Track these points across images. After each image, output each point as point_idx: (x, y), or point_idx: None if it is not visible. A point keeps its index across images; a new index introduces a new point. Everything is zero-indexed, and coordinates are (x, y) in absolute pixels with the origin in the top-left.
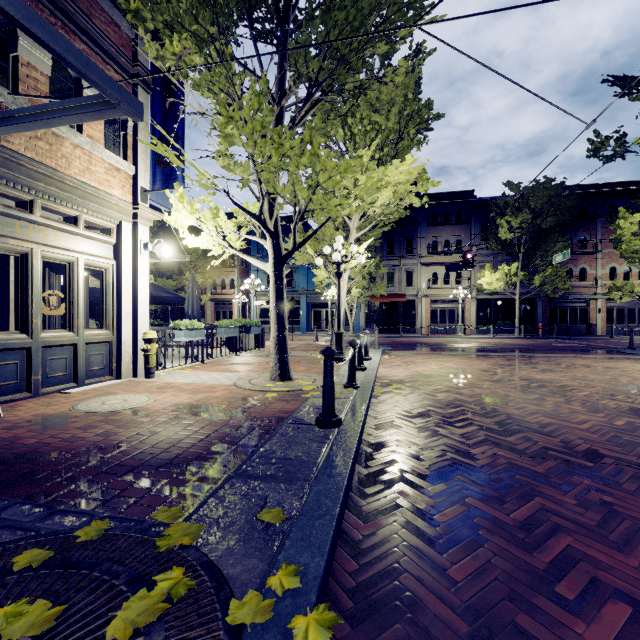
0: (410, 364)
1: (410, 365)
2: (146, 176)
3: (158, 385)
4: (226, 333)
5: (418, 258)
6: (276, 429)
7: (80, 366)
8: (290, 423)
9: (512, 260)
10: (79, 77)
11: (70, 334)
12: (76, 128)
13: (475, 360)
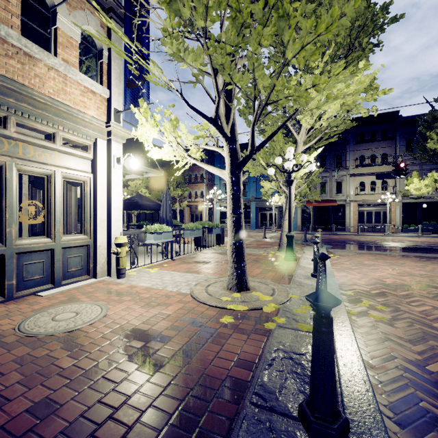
0: (362, 267)
1: (362, 268)
2: (119, 99)
3: (122, 288)
4: (191, 234)
5: (347, 170)
6: (233, 421)
7: (57, 269)
8: (255, 406)
9: (437, 168)
10: (54, 5)
11: (47, 240)
12: (53, 53)
13: (430, 264)
